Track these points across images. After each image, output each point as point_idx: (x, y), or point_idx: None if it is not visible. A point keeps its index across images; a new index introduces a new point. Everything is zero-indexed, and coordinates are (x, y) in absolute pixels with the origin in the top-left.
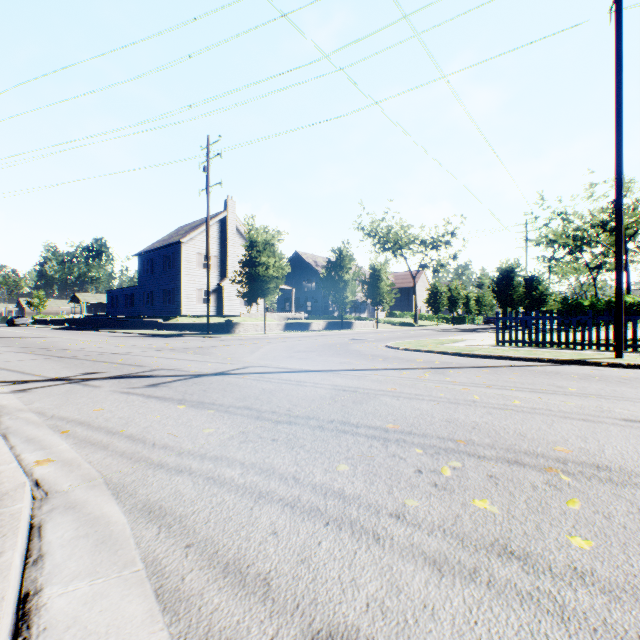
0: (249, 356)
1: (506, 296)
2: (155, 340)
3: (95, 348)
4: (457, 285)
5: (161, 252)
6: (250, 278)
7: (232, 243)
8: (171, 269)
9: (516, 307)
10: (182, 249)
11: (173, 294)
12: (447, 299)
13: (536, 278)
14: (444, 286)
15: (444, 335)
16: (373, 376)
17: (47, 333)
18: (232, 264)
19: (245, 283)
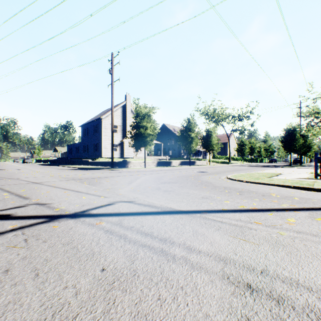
0: (125, 187)
1: (291, 145)
2: (78, 172)
3: (31, 177)
4: (254, 140)
5: (92, 124)
6: (136, 135)
7: (129, 118)
8: (96, 133)
9: (297, 152)
10: (102, 122)
11: (97, 146)
12: (248, 148)
13: (306, 135)
14: (247, 141)
15: (256, 169)
16: (258, 227)
17: (30, 167)
18: (129, 130)
19: (133, 138)
